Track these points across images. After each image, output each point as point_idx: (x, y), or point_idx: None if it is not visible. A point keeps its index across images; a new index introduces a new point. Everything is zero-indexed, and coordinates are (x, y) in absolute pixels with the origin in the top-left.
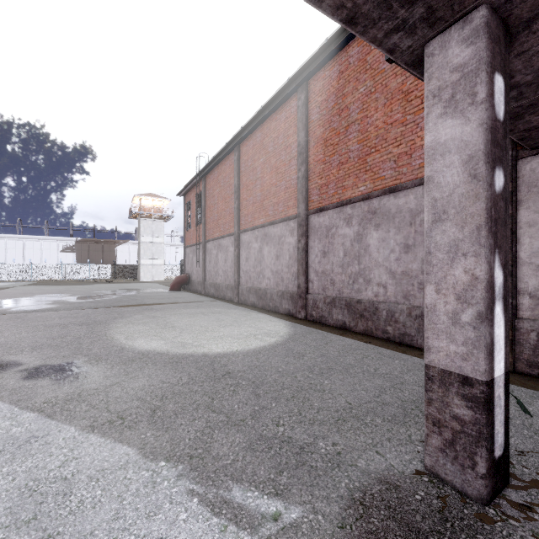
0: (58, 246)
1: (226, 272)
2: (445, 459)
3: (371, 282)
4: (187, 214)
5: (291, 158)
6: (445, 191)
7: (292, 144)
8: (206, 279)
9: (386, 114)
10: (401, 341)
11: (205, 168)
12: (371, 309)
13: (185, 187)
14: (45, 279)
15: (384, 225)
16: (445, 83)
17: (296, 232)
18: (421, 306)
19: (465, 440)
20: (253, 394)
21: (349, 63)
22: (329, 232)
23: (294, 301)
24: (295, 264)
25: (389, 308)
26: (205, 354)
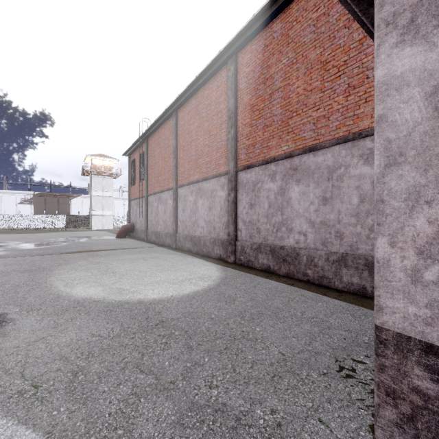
0: (17, 199)
1: (166, 222)
2: (402, 436)
3: (293, 231)
4: (132, 171)
5: (222, 122)
6: (402, 130)
7: (223, 110)
8: (148, 227)
9: (306, 82)
10: (320, 283)
11: (147, 132)
12: (293, 254)
13: (130, 148)
14: (4, 228)
15: (304, 180)
16: (403, 7)
17: (227, 186)
18: (338, 252)
19: (429, 418)
20: (185, 347)
21: (273, 38)
22: (256, 187)
23: (224, 247)
24: (225, 215)
25: (309, 254)
26: (140, 300)
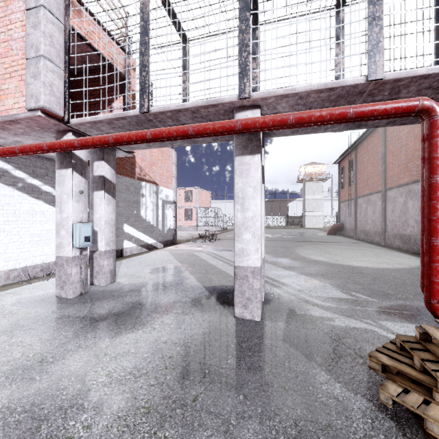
0: None
1: (374, 221)
2: None
3: None
4: (341, 177)
5: None
6: None
7: None
8: (357, 226)
9: None
10: None
11: (355, 142)
12: None
13: (339, 157)
14: None
15: None
16: None
17: None
18: None
19: None
20: (371, 280)
21: None
22: None
23: None
24: None
25: None
26: (348, 265)
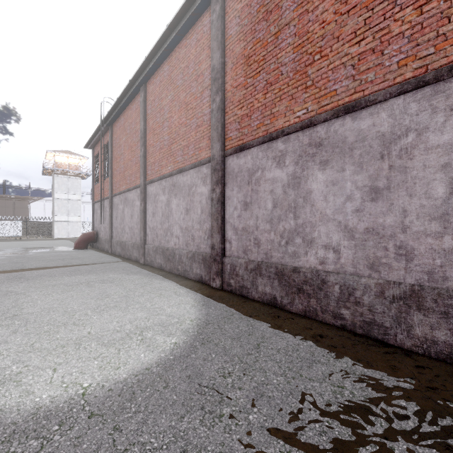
0: None
1: (133, 229)
2: None
3: (315, 243)
4: (95, 167)
5: (204, 89)
6: None
7: (205, 71)
8: (113, 236)
9: (338, 1)
10: (365, 333)
11: (110, 115)
12: (315, 282)
13: (92, 138)
14: None
15: (335, 161)
16: None
17: (210, 179)
18: (402, 283)
19: None
20: None
21: None
22: (253, 177)
23: (207, 266)
24: (208, 220)
25: (345, 282)
26: None
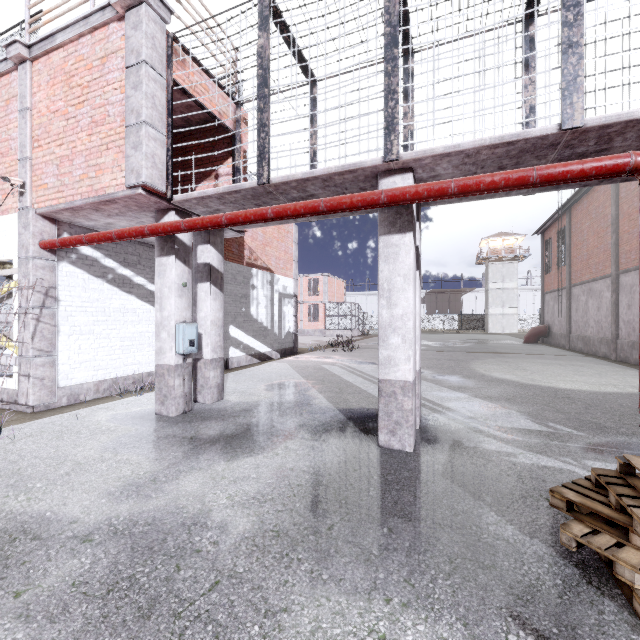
0: None
1: (599, 322)
2: None
3: None
4: (546, 254)
5: None
6: None
7: None
8: (571, 331)
9: None
10: None
11: (568, 201)
12: None
13: (543, 224)
14: None
15: None
16: None
17: None
18: None
19: None
20: (583, 407)
21: None
22: None
23: None
24: None
25: None
26: (550, 386)
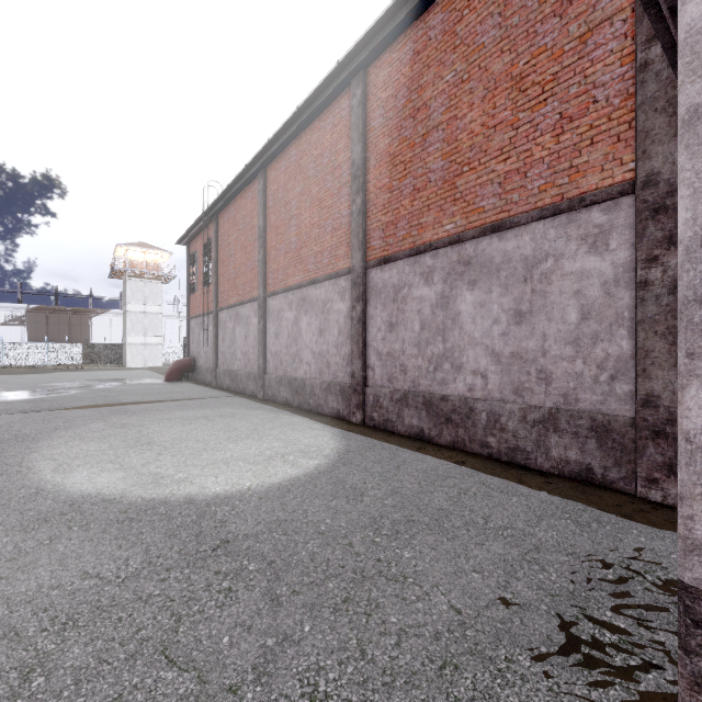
0: None
1: (247, 354)
2: None
3: (463, 369)
4: (191, 271)
5: (342, 185)
6: None
7: (343, 164)
8: (219, 364)
9: (486, 113)
10: (510, 460)
11: (216, 204)
12: (464, 410)
13: (188, 231)
14: None
15: (483, 282)
16: None
17: (349, 294)
18: (542, 407)
19: None
20: (266, 598)
21: (428, 38)
22: (399, 294)
23: (345, 398)
24: (347, 343)
25: (491, 409)
26: (190, 498)
